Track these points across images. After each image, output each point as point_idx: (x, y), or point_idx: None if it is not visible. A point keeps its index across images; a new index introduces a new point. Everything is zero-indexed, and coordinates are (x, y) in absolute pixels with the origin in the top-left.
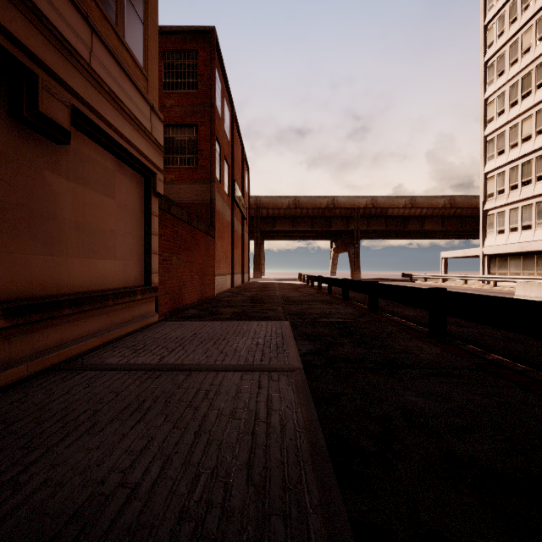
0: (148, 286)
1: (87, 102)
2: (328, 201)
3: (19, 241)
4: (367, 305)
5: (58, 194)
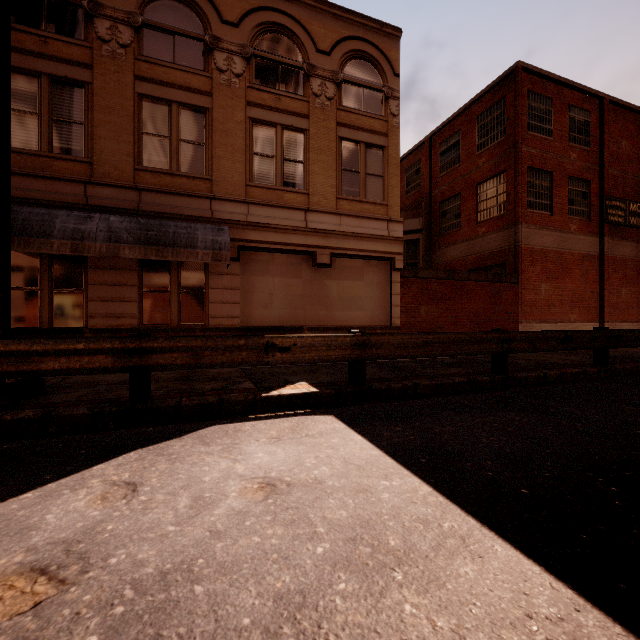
0: (388, 326)
1: (338, 247)
2: None
3: (315, 307)
4: None
5: (330, 287)
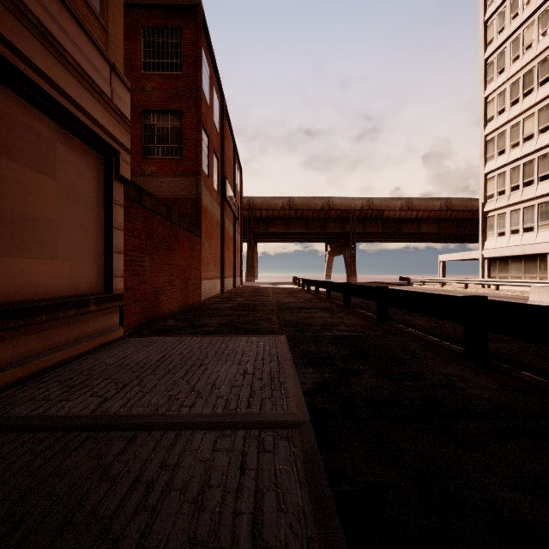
0: (108, 294)
1: None
2: (323, 203)
3: None
4: (372, 312)
5: None
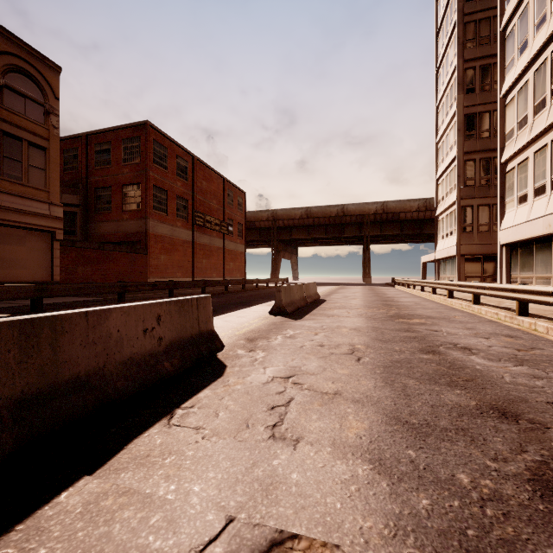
0: (50, 281)
1: (0, 218)
2: (338, 210)
3: None
4: None
5: None
